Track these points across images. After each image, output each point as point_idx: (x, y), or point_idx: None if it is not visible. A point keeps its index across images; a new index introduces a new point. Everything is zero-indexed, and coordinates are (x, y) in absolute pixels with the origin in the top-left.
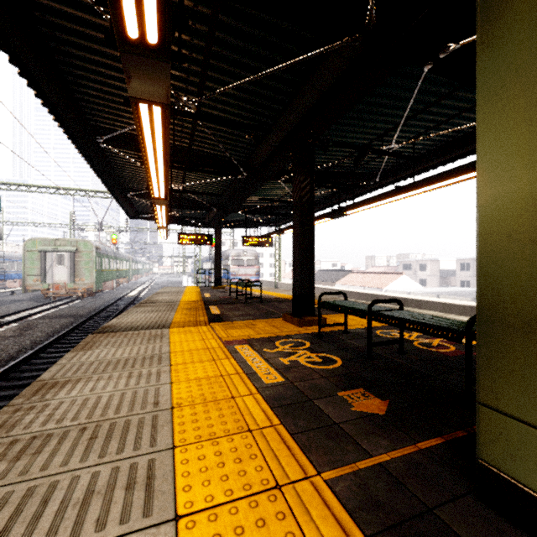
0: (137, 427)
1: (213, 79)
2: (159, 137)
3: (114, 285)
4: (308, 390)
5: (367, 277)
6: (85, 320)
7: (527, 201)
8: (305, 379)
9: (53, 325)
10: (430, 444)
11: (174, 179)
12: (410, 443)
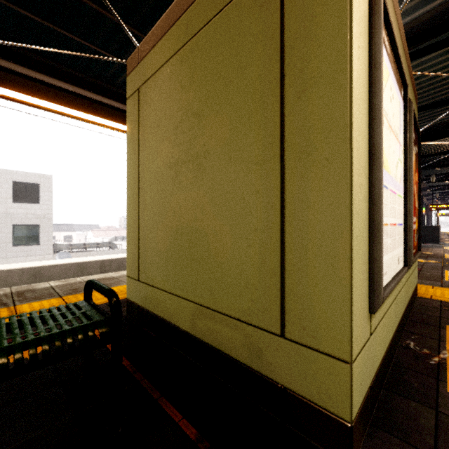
0: None
1: None
2: None
3: None
4: None
5: None
6: None
7: (363, 162)
8: None
9: None
10: None
11: None
12: None
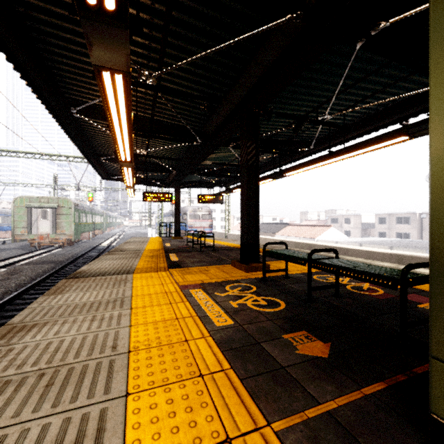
0: (93, 372)
1: (171, 55)
2: (122, 104)
3: (90, 236)
4: (255, 333)
5: (301, 229)
6: (64, 265)
7: None
8: (253, 322)
9: (36, 270)
10: (374, 389)
11: (139, 146)
12: (355, 388)
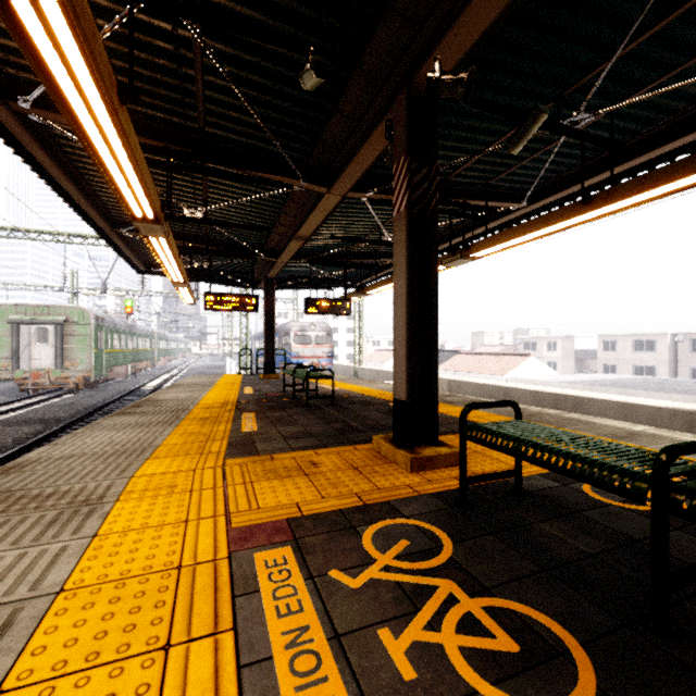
0: None
1: None
2: None
3: (129, 372)
4: None
5: (480, 360)
6: (60, 428)
7: None
8: None
9: (2, 437)
10: None
11: (191, 203)
12: None
